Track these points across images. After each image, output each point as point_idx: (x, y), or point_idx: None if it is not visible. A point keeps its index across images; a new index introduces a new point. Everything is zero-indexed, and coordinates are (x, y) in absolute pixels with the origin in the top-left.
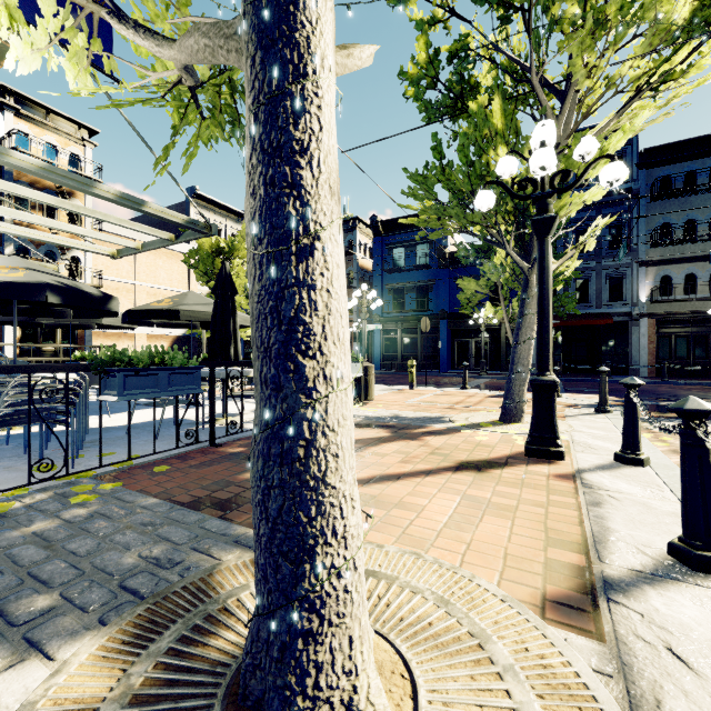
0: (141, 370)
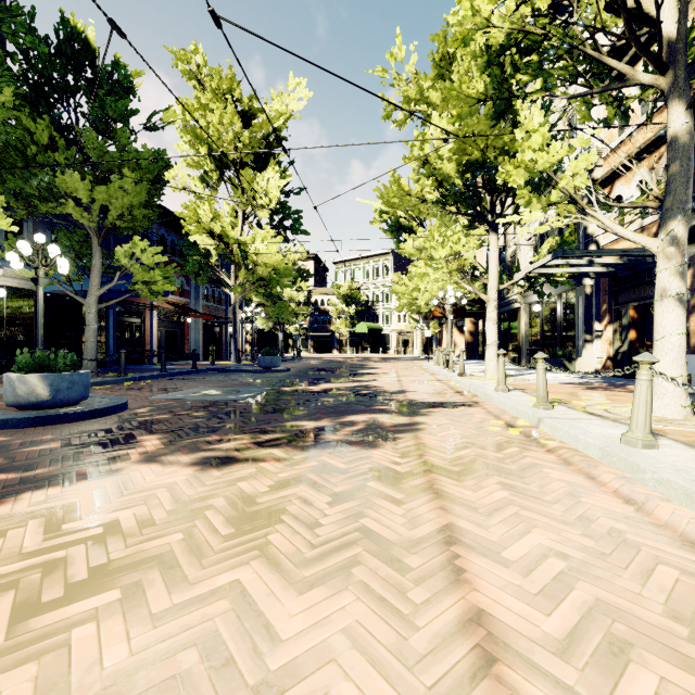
0: None
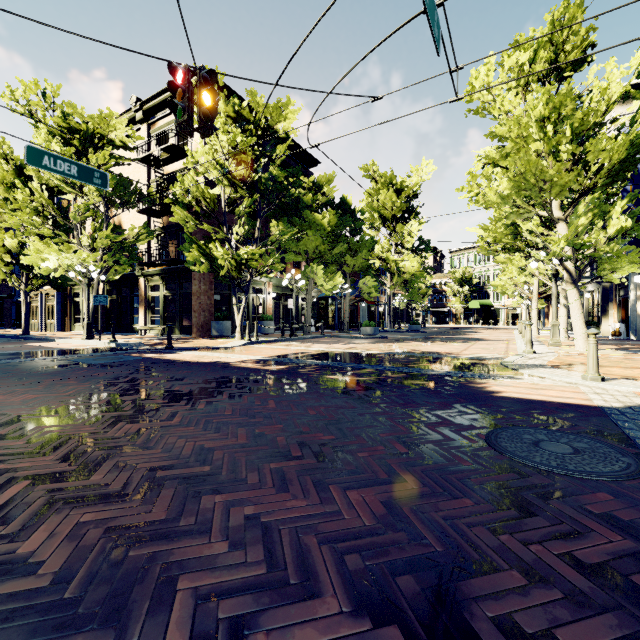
0: None
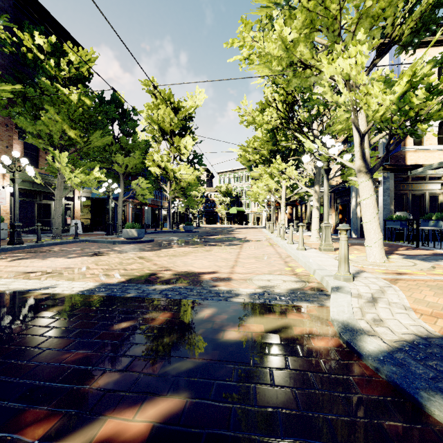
0: (389, 220)
